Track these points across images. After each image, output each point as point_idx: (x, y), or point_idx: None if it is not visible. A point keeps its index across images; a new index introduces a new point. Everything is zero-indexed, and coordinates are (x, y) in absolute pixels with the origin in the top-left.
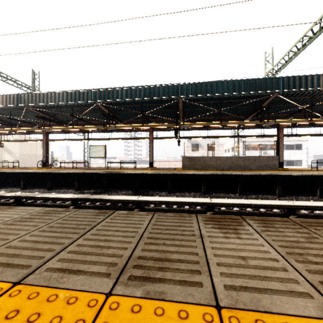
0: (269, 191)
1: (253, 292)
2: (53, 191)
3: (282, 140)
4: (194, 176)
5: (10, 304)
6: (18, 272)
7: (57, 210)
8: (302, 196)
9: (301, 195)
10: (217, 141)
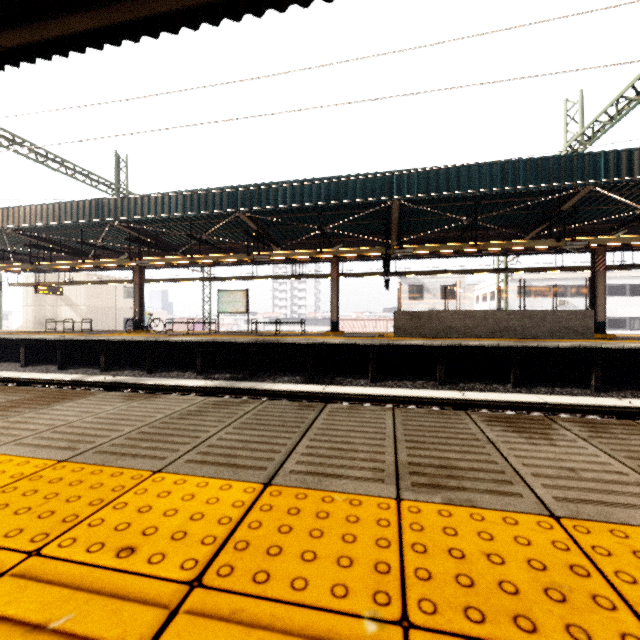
0: (575, 380)
1: (598, 506)
2: (157, 375)
3: (602, 277)
4: (421, 349)
5: (281, 502)
6: (256, 473)
7: (231, 401)
8: None
9: None
10: (461, 280)
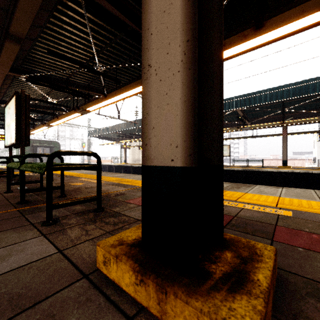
0: None
1: None
2: None
3: None
4: None
5: None
6: None
7: None
8: None
9: None
10: None
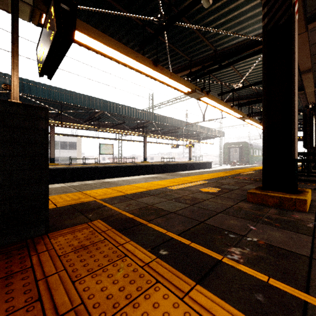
0: None
1: None
2: None
3: None
4: None
5: None
6: None
7: None
8: None
9: None
10: None
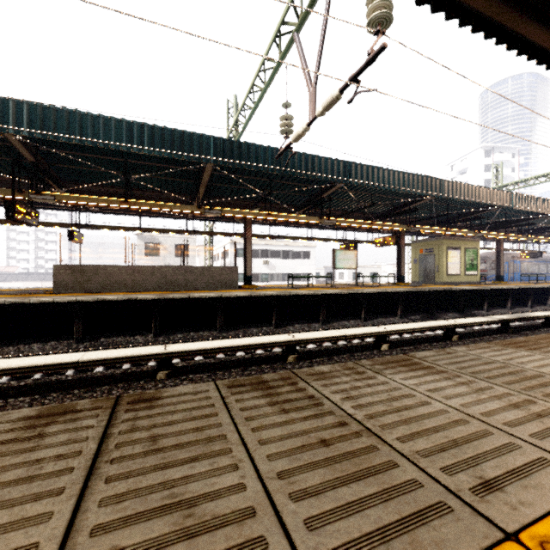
0: (211, 324)
1: None
2: None
3: (250, 242)
4: (54, 306)
5: None
6: None
7: None
8: (255, 328)
9: (254, 326)
10: (194, 240)
